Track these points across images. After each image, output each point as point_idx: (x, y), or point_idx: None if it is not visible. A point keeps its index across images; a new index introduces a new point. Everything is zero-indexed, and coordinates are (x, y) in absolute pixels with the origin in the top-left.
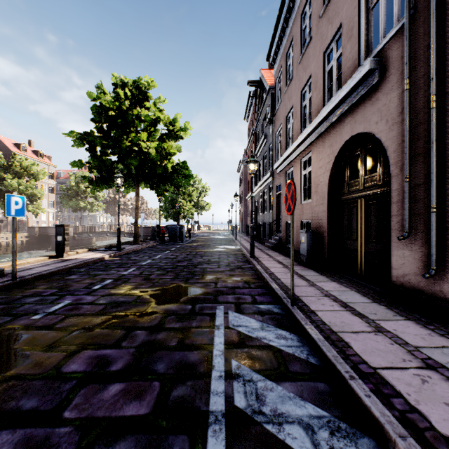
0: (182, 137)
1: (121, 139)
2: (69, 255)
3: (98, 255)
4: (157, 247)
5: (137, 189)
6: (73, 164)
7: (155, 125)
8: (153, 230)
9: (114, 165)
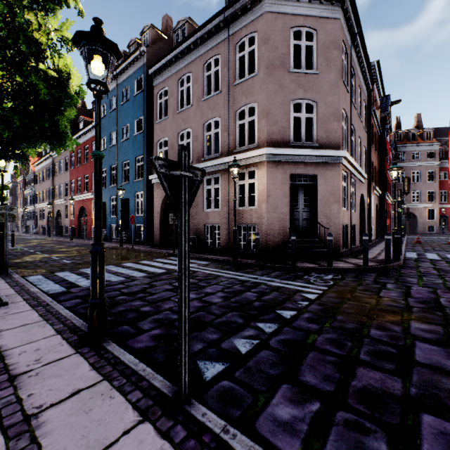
0: None
1: None
2: None
3: None
4: None
5: None
6: None
7: None
8: None
9: None
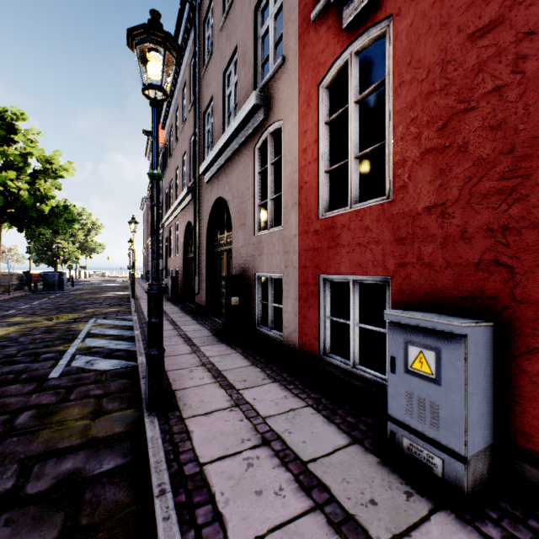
0: (62, 176)
1: None
2: None
3: None
4: (30, 296)
5: None
6: None
7: (25, 158)
8: (21, 278)
9: None
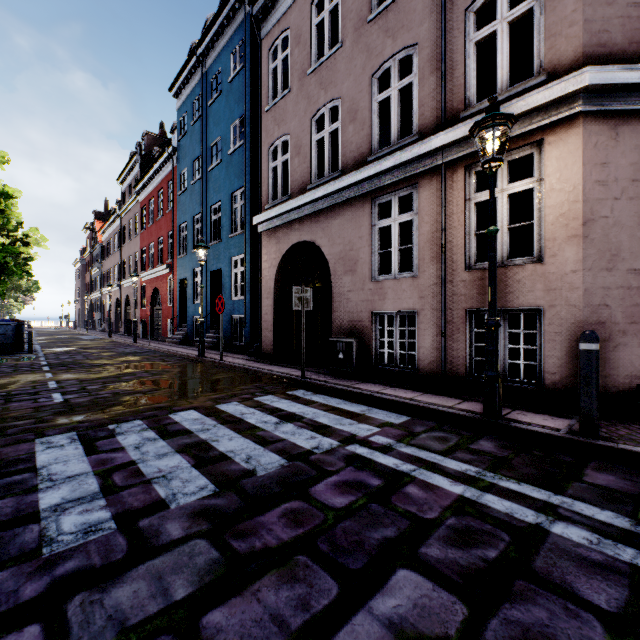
0: None
1: None
2: None
3: None
4: None
5: None
6: None
7: None
8: None
9: None
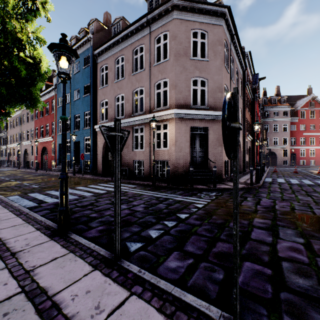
0: None
1: None
2: None
3: None
4: None
5: None
6: None
7: None
8: None
9: None
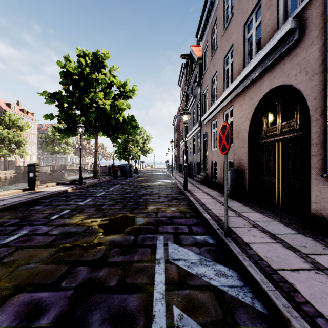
0: (130, 97)
1: (83, 98)
2: (40, 187)
3: (63, 188)
4: (111, 181)
5: (96, 137)
6: (45, 117)
7: (110, 87)
8: (109, 168)
9: (79, 118)
